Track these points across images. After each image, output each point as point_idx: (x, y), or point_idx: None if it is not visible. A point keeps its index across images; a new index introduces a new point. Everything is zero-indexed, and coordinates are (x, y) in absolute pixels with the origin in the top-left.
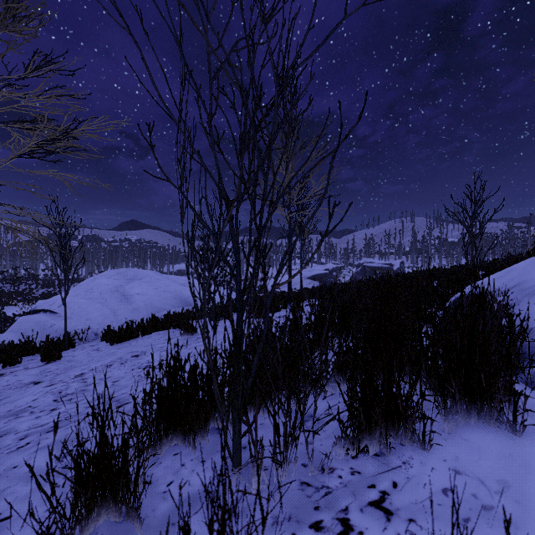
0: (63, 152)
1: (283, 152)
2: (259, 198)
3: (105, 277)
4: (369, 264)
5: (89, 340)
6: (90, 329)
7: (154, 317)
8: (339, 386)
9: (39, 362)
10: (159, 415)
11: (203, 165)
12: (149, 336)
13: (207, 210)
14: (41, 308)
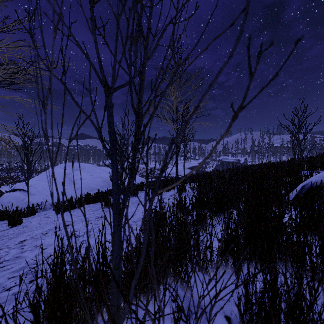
0: (22, 83)
1: (170, 39)
2: (156, 116)
3: (60, 168)
4: (225, 160)
5: (47, 209)
6: (48, 202)
7: (88, 194)
8: (239, 310)
9: (7, 226)
10: (36, 322)
11: (76, 44)
12: (82, 208)
13: (91, 102)
14: (17, 187)
